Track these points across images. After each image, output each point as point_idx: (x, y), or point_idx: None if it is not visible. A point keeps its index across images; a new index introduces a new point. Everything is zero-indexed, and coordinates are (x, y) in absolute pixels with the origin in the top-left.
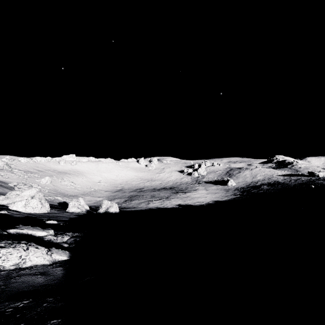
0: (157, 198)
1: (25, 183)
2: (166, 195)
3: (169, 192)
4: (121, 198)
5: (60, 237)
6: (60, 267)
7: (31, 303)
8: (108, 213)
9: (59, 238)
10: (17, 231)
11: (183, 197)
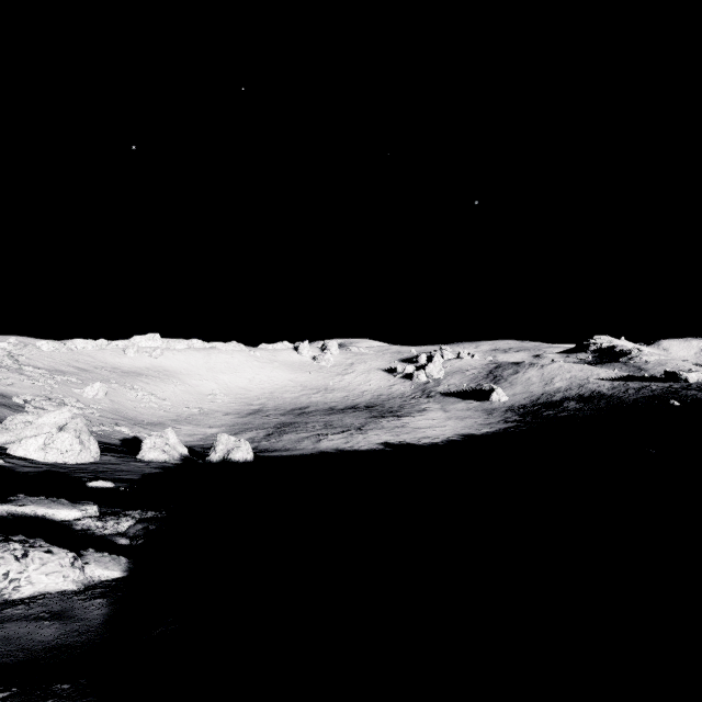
0: (338, 428)
1: (49, 395)
2: (358, 422)
3: (365, 415)
4: (260, 428)
5: (112, 522)
6: (102, 598)
7: (14, 699)
8: (229, 462)
9: (109, 525)
10: (11, 510)
11: (393, 427)
